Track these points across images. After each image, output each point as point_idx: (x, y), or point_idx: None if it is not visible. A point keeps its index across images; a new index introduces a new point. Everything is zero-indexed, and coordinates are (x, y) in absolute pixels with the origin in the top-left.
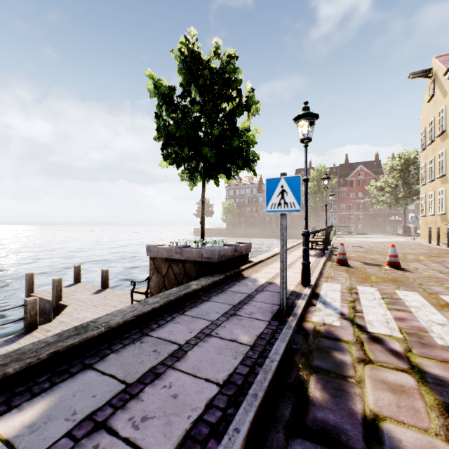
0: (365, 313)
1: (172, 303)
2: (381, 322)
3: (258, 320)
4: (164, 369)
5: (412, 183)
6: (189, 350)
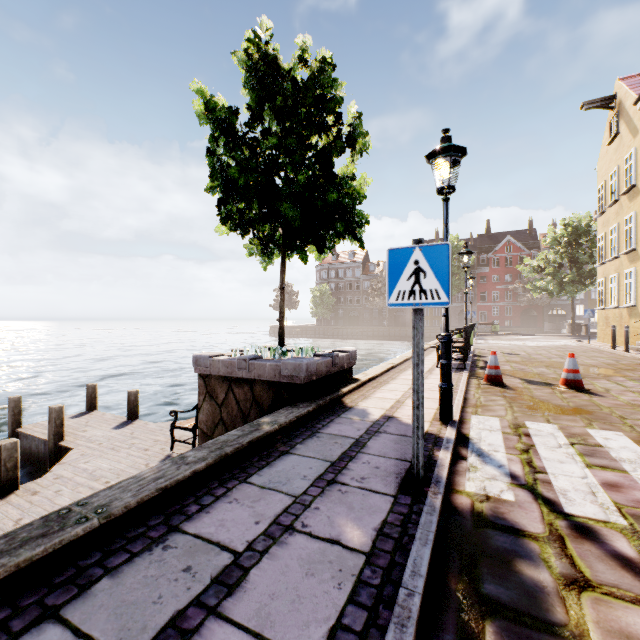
0: (551, 475)
1: (228, 459)
2: (582, 492)
3: (376, 493)
4: (200, 618)
5: (583, 261)
6: (251, 566)
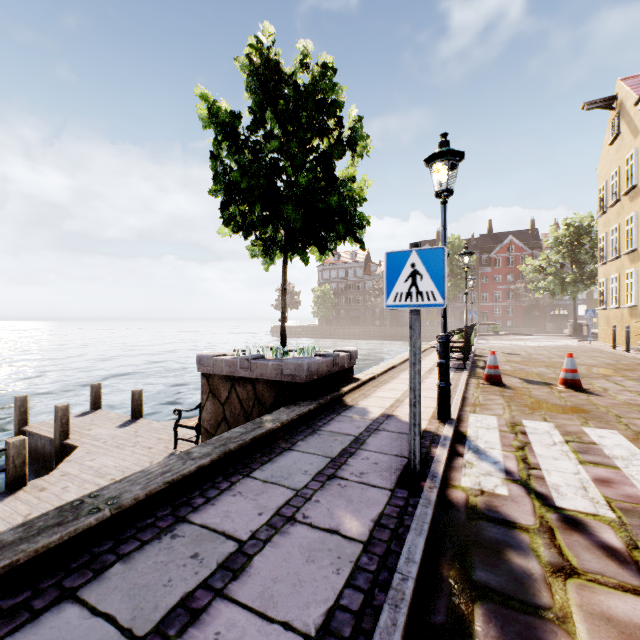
0: (544, 471)
1: (232, 455)
2: (574, 487)
3: (374, 487)
4: (208, 599)
5: (585, 261)
6: (255, 554)
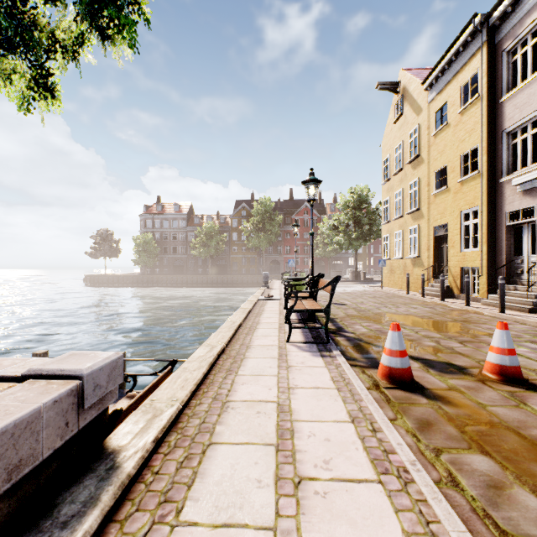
0: None
1: None
2: None
3: None
4: None
5: (364, 223)
6: None
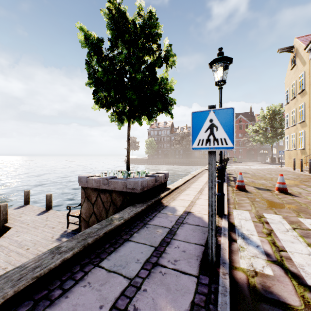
0: (289, 253)
1: (89, 247)
2: None
3: (184, 274)
4: None
5: (277, 127)
6: None
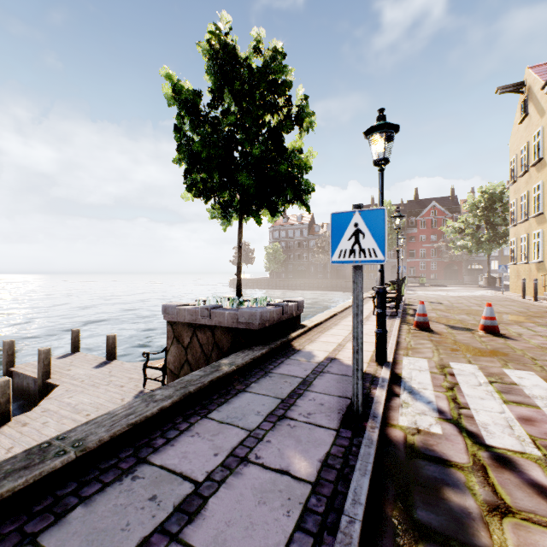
0: (473, 410)
1: (191, 397)
2: (501, 426)
3: (320, 427)
4: (163, 544)
5: (497, 224)
6: (210, 495)
